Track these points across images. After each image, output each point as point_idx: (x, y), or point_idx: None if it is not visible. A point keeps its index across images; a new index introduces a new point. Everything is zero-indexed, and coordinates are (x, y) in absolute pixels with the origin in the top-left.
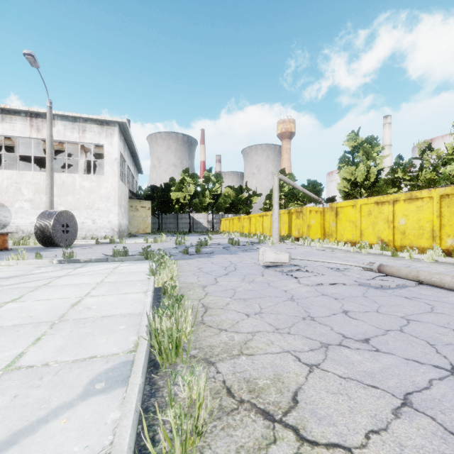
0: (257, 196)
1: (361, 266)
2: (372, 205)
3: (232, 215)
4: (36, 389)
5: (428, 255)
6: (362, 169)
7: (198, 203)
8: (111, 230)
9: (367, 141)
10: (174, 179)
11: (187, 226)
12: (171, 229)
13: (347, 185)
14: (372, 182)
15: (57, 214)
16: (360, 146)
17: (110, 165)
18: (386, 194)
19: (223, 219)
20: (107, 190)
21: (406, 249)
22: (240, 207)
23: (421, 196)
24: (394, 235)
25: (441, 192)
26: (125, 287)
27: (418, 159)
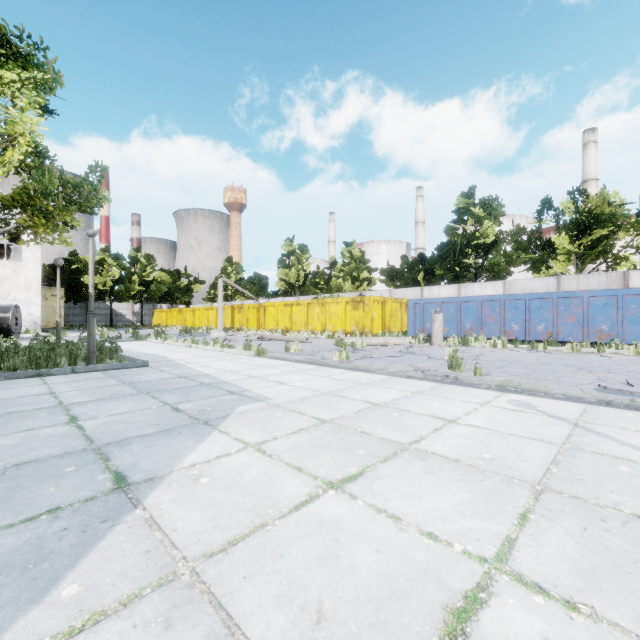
0: (199, 283)
1: (257, 337)
2: (283, 306)
3: (167, 305)
4: (174, 348)
5: (295, 334)
6: (294, 272)
7: (124, 291)
8: (33, 324)
9: (299, 248)
10: (77, 254)
11: (102, 319)
12: (76, 323)
13: (283, 285)
14: (302, 283)
15: (13, 308)
16: (294, 252)
17: (31, 251)
18: (316, 292)
19: (157, 311)
20: (27, 279)
21: (292, 332)
22: (178, 296)
23: (301, 303)
24: (292, 325)
25: (308, 302)
26: (156, 344)
27: (330, 269)
